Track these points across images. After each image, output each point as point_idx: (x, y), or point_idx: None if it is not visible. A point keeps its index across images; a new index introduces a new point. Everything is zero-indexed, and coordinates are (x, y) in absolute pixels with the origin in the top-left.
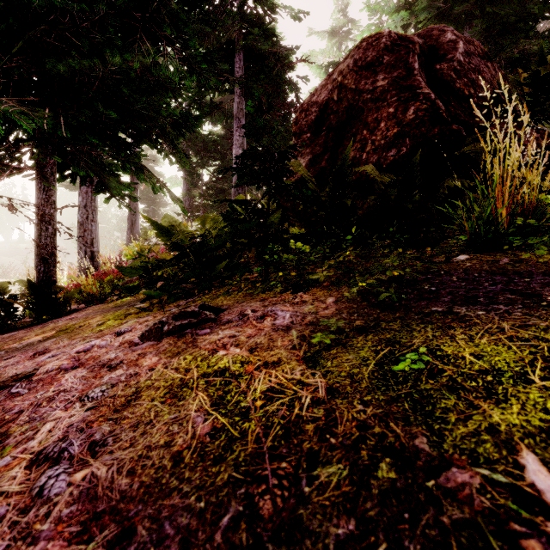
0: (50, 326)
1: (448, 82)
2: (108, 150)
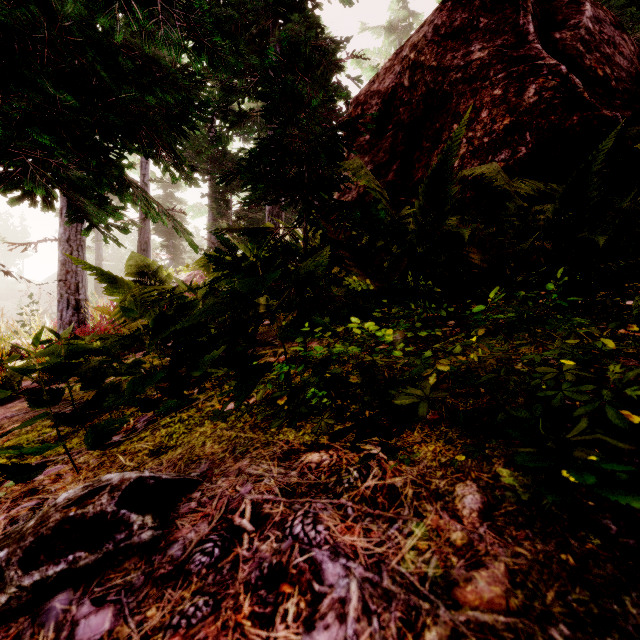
0: None
1: (573, 57)
2: (72, 157)
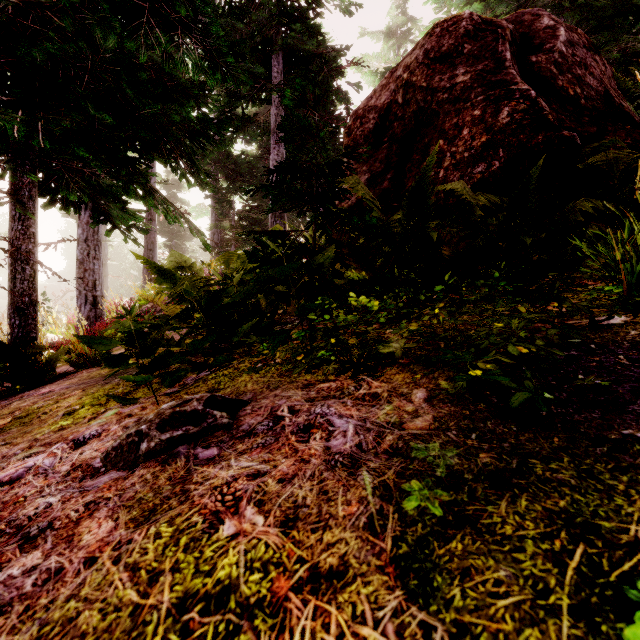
0: (11, 407)
1: (547, 78)
2: (104, 167)
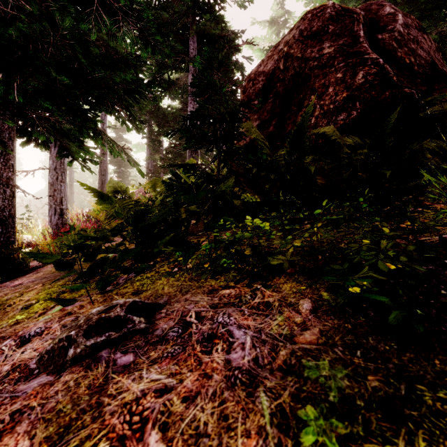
0: None
1: (389, 50)
2: (64, 116)
